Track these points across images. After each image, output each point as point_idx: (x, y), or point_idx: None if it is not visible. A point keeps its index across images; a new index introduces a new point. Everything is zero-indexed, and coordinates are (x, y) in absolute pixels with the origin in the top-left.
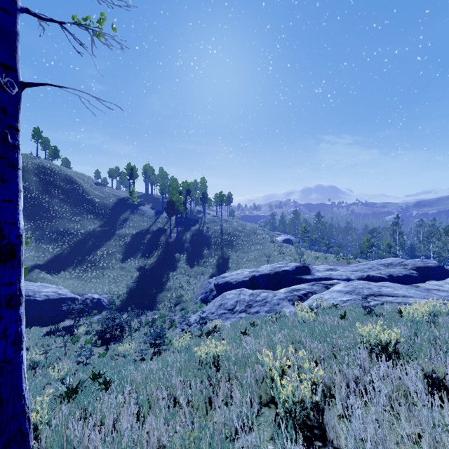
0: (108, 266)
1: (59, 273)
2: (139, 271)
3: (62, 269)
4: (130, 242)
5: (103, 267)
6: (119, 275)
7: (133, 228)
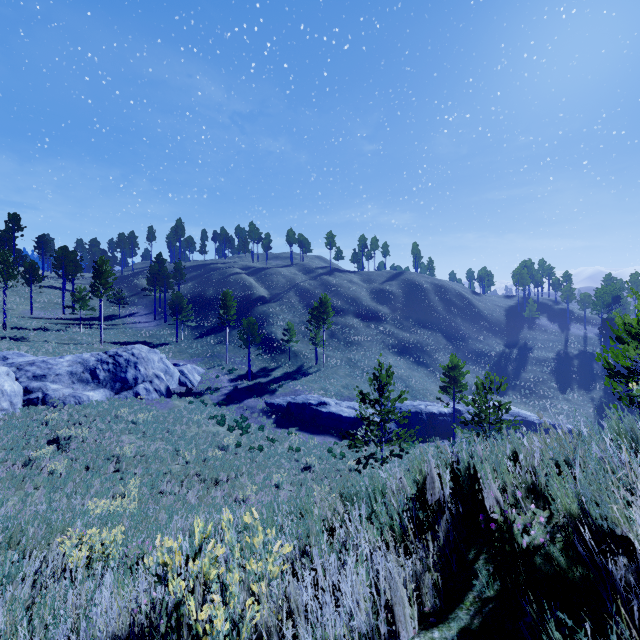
0: (549, 395)
1: (503, 397)
2: (599, 407)
3: (500, 392)
4: (556, 369)
5: (545, 396)
6: (572, 408)
7: (545, 350)
